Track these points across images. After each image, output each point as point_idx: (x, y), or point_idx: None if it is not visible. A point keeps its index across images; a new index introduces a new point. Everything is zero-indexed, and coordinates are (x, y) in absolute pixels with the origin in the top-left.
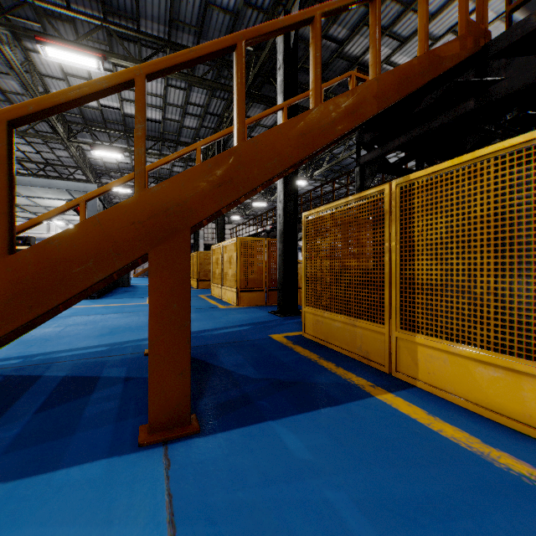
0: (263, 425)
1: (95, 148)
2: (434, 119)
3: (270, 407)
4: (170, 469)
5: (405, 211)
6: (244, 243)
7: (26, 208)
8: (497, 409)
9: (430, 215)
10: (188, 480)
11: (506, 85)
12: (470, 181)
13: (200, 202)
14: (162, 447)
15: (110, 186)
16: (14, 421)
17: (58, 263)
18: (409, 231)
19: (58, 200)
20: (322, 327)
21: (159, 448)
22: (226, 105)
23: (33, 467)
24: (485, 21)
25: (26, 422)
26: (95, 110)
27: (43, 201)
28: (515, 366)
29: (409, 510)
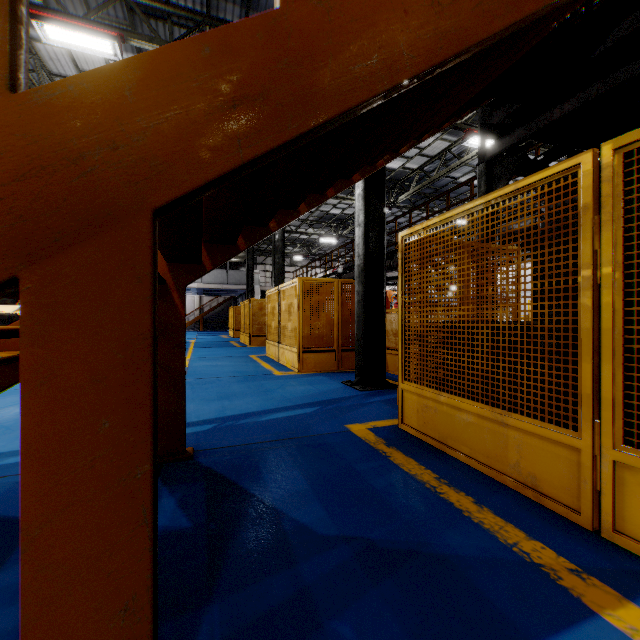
0: None
1: None
2: (637, 58)
3: None
4: None
5: (630, 204)
6: (309, 285)
7: None
8: None
9: None
10: None
11: None
12: None
13: (180, 143)
14: None
15: None
16: None
17: None
18: None
19: None
20: (436, 417)
21: None
22: None
23: None
24: None
25: None
26: None
27: None
28: None
29: None
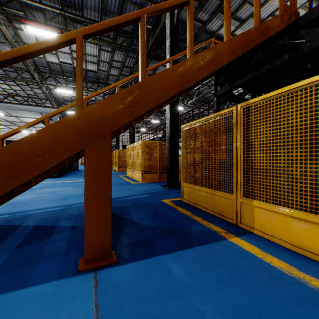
0: (157, 258)
1: (57, 88)
2: (263, 67)
3: (161, 246)
4: (97, 287)
5: (246, 123)
6: (146, 144)
7: (16, 123)
8: (306, 248)
9: (262, 125)
10: (108, 295)
11: (309, 44)
12: (288, 103)
13: (117, 116)
14: (93, 272)
15: (64, 108)
16: (1, 255)
17: (26, 155)
18: (249, 136)
19: (35, 118)
20: (194, 195)
21: (91, 273)
22: (135, 62)
23: (10, 286)
24: (295, 5)
25: (8, 255)
26: (57, 65)
27: (26, 119)
28: (318, 221)
29: (253, 317)
